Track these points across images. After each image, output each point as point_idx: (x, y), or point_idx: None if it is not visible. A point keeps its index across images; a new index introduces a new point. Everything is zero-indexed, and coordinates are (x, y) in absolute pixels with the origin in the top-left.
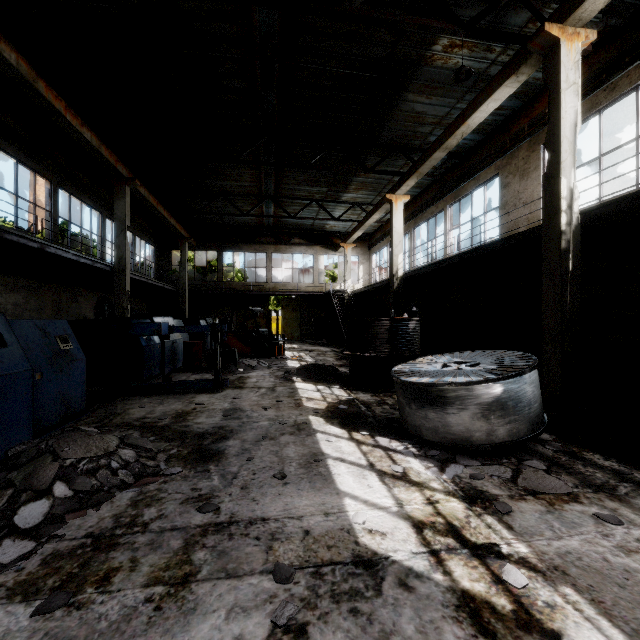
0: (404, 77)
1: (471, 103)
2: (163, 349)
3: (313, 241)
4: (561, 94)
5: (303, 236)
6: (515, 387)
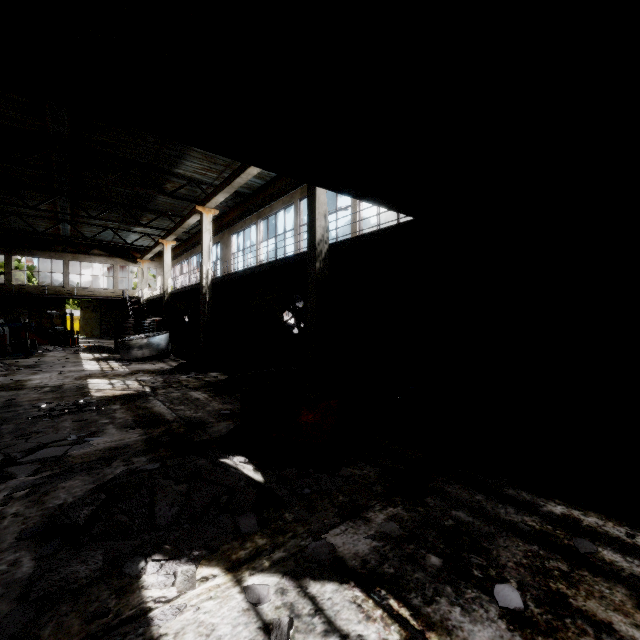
0: (154, 190)
1: (187, 214)
2: None
3: (113, 253)
4: (203, 233)
5: (103, 248)
6: (152, 340)
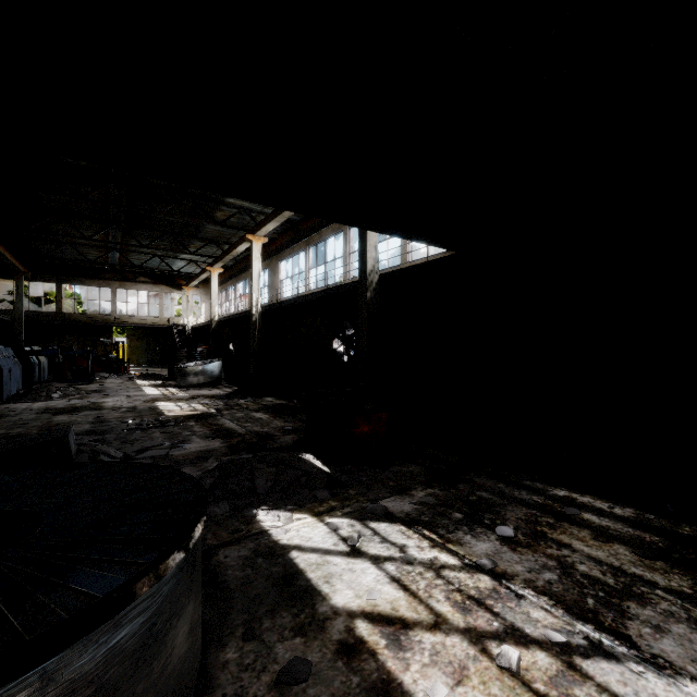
0: (204, 219)
1: (236, 242)
2: (40, 366)
3: (159, 280)
4: (253, 262)
5: (149, 275)
6: (207, 367)
